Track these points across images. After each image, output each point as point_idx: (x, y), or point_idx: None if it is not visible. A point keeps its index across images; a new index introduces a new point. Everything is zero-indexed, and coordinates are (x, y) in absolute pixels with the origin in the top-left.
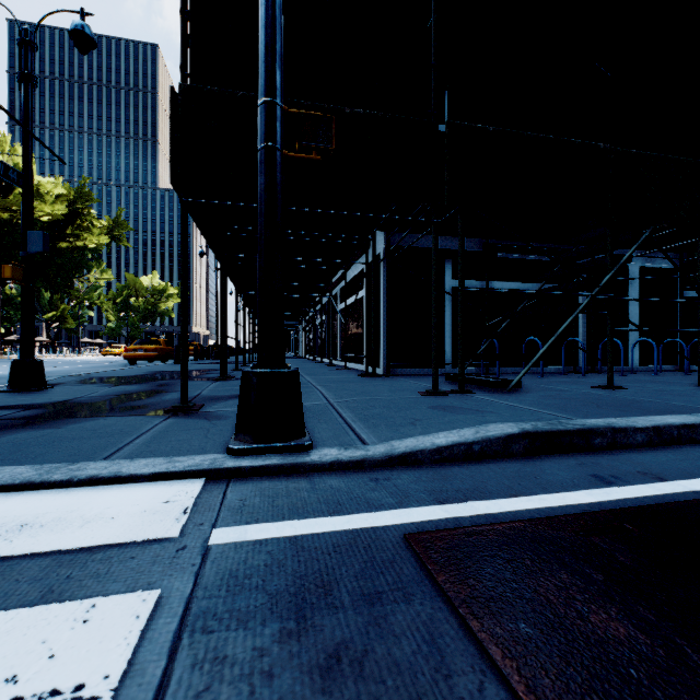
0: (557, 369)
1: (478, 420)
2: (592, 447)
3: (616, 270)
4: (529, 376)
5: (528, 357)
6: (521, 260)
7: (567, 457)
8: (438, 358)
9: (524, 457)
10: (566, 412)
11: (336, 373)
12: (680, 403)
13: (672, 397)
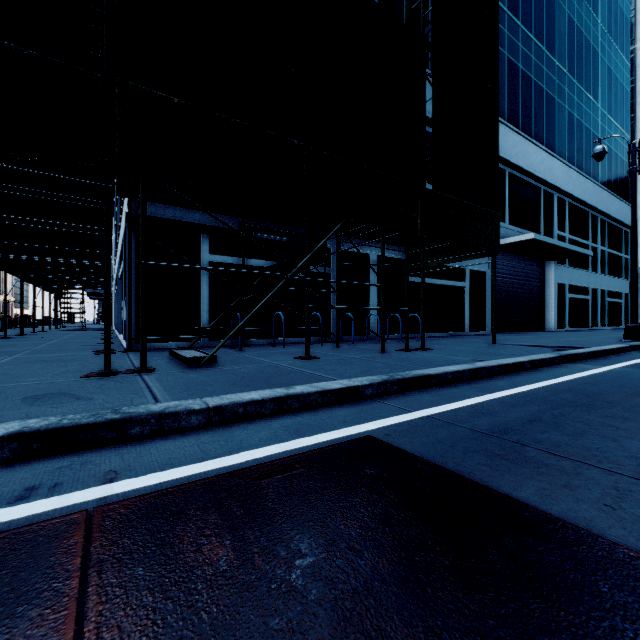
0: (311, 339)
1: (26, 415)
2: (128, 438)
3: (311, 255)
4: (275, 347)
5: (225, 332)
6: (279, 242)
7: (70, 457)
8: (109, 335)
9: (7, 465)
10: (177, 393)
11: (76, 349)
12: (322, 372)
13: (331, 366)
